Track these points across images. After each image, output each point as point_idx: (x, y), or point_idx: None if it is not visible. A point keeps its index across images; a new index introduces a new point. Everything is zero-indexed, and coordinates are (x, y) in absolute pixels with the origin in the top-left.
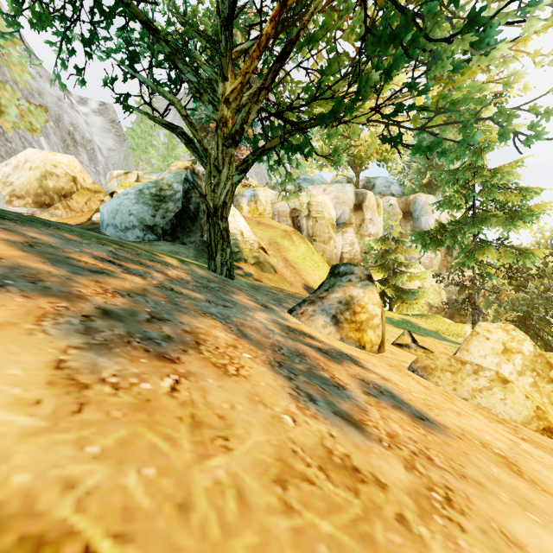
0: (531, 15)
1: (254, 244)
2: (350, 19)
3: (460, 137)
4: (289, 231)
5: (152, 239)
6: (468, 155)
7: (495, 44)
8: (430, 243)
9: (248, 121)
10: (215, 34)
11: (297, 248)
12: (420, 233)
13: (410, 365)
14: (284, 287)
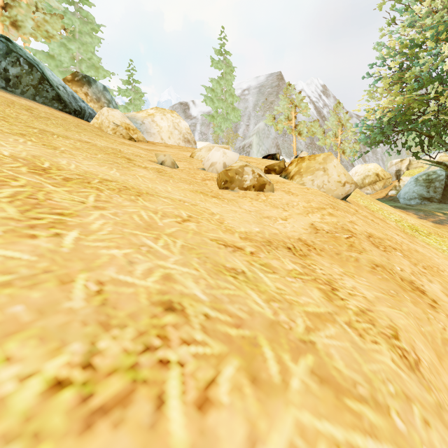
0: None
1: None
2: None
3: None
4: None
5: (425, 203)
6: None
7: None
8: None
9: None
10: None
11: None
12: None
13: None
14: None
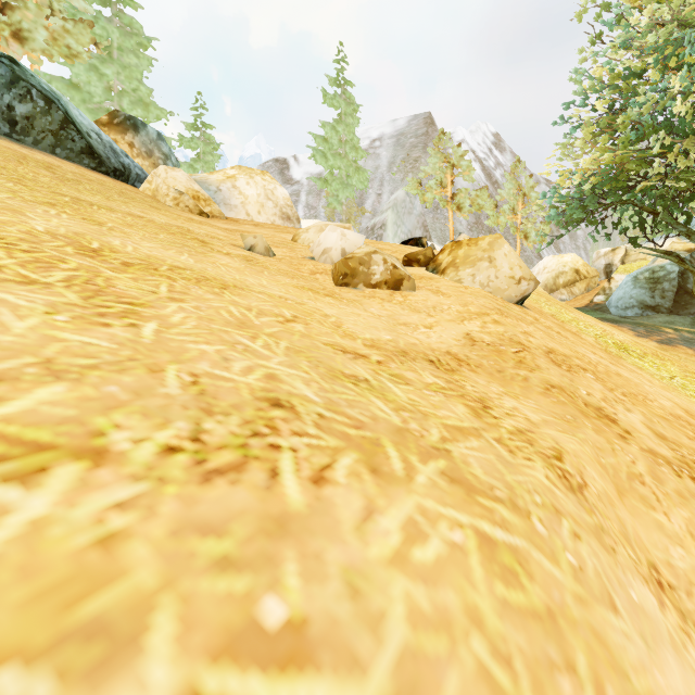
0: None
1: None
2: None
3: None
4: None
5: (648, 313)
6: None
7: None
8: None
9: None
10: None
11: None
12: None
13: None
14: None
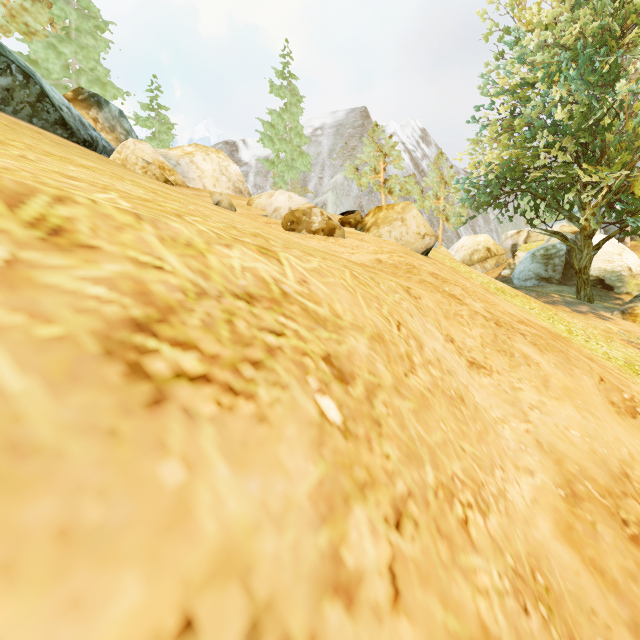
0: None
1: None
2: None
3: None
4: None
5: (543, 284)
6: None
7: None
8: None
9: (596, 230)
10: None
11: None
12: None
13: None
14: None
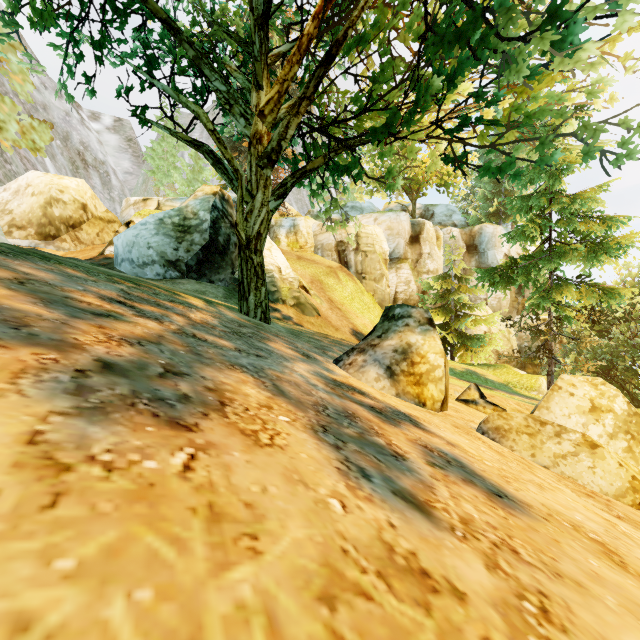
0: (624, 8)
1: (294, 282)
2: (407, 16)
3: (536, 157)
4: (335, 267)
5: (175, 277)
6: (544, 179)
7: (580, 44)
8: (499, 281)
9: (286, 137)
10: (248, 37)
11: (344, 287)
12: (487, 270)
13: (480, 426)
14: (329, 332)
